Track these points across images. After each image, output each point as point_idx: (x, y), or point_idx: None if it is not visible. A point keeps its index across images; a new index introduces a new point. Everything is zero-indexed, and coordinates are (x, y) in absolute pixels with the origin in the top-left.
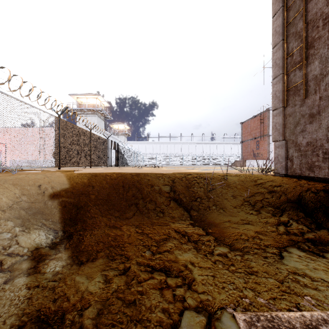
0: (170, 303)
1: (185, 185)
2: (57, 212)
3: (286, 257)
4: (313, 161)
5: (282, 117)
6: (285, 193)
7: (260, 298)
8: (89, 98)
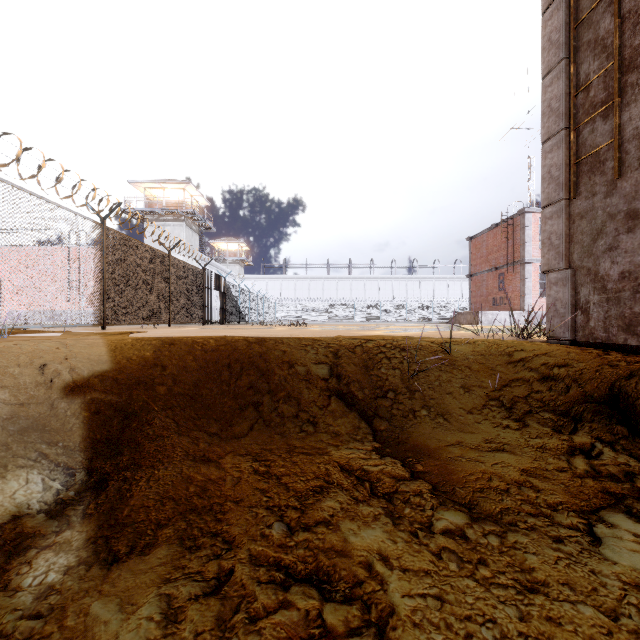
0: None
1: (362, 364)
2: (79, 426)
3: (606, 540)
4: (635, 313)
5: (566, 221)
6: (579, 380)
7: None
8: (169, 189)
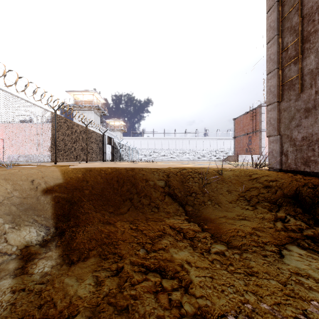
0: (166, 310)
1: (180, 180)
2: (50, 208)
3: (286, 256)
4: (308, 156)
5: (277, 112)
6: (281, 188)
7: (263, 303)
8: (86, 95)
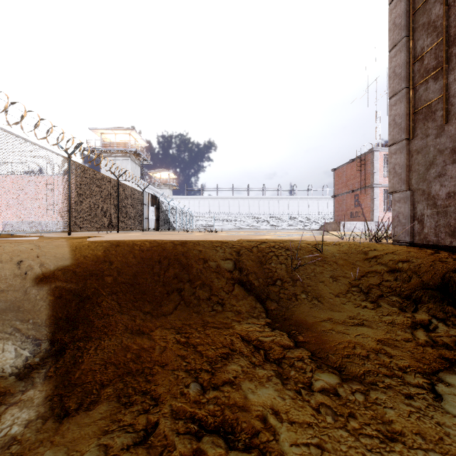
0: None
1: (257, 260)
2: (45, 307)
3: (446, 397)
4: None
5: (406, 156)
6: (418, 272)
7: None
8: (119, 134)
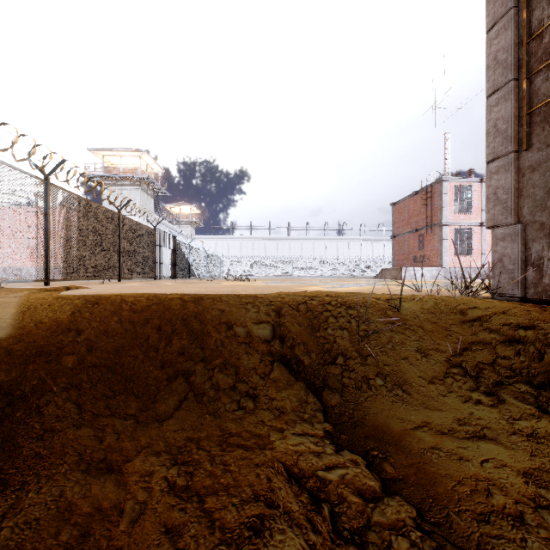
0: None
1: (307, 324)
2: None
3: None
4: None
5: (514, 175)
6: None
7: None
8: (126, 157)
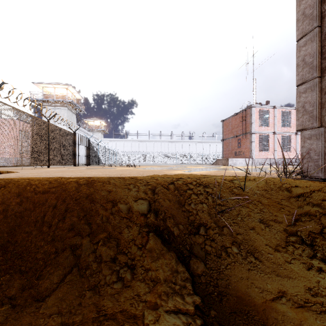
0: None
1: (175, 200)
2: None
3: None
4: None
5: (319, 93)
6: None
7: None
8: (58, 88)
